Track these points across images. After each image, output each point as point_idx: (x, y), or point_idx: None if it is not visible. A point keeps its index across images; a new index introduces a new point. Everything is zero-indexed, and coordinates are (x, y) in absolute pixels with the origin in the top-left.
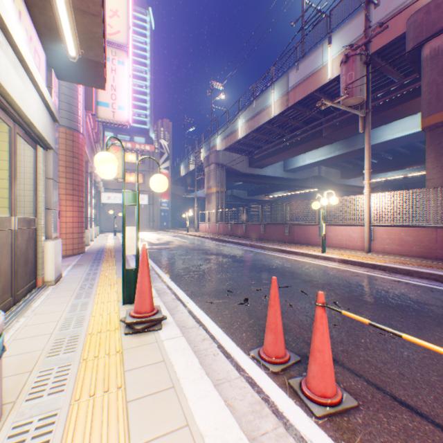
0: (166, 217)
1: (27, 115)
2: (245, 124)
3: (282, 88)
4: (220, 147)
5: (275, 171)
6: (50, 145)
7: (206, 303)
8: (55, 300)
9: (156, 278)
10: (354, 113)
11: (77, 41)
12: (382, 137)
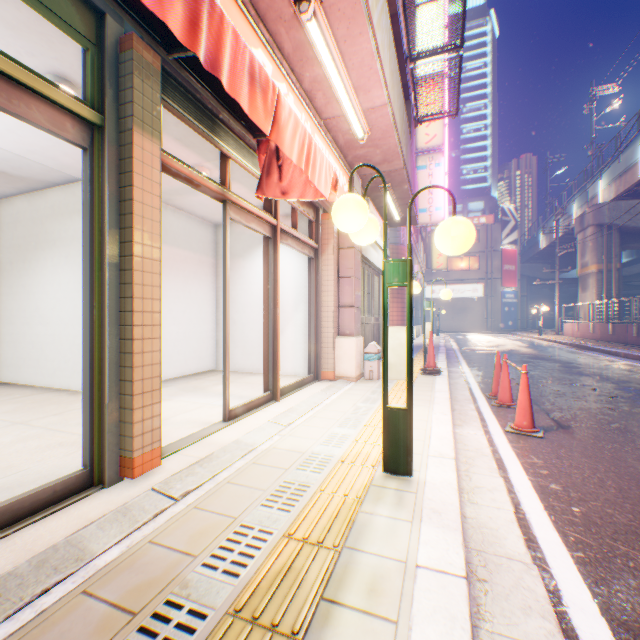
0: (510, 314)
1: (378, 267)
2: None
3: None
4: (604, 196)
5: None
6: None
7: (482, 380)
8: None
9: (455, 366)
10: None
11: (399, 213)
12: None
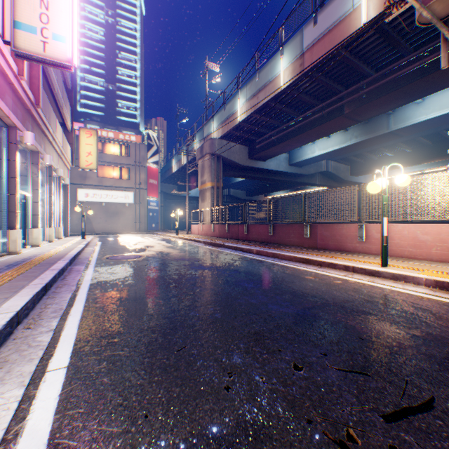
0: (155, 218)
1: None
2: (246, 104)
3: (294, 50)
4: (216, 134)
5: (279, 164)
6: None
7: None
8: None
9: (29, 355)
10: (440, 31)
11: None
12: (413, 118)
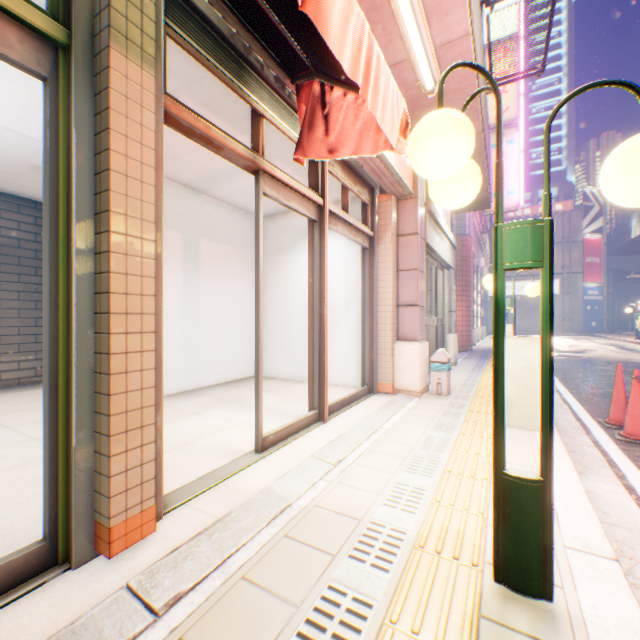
0: (594, 313)
1: (443, 259)
2: None
3: None
4: None
5: None
6: (451, 267)
7: (584, 398)
8: (456, 372)
9: None
10: None
11: None
12: None
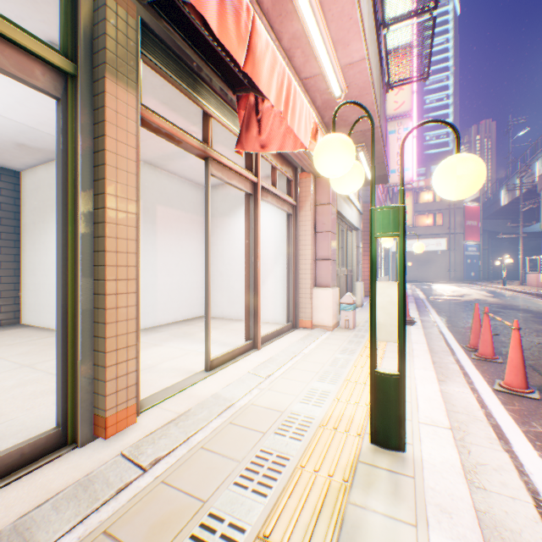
0: (473, 265)
1: (352, 223)
2: None
3: None
4: None
5: None
6: (358, 229)
7: (456, 330)
8: (362, 311)
9: (426, 315)
10: None
11: None
12: None
